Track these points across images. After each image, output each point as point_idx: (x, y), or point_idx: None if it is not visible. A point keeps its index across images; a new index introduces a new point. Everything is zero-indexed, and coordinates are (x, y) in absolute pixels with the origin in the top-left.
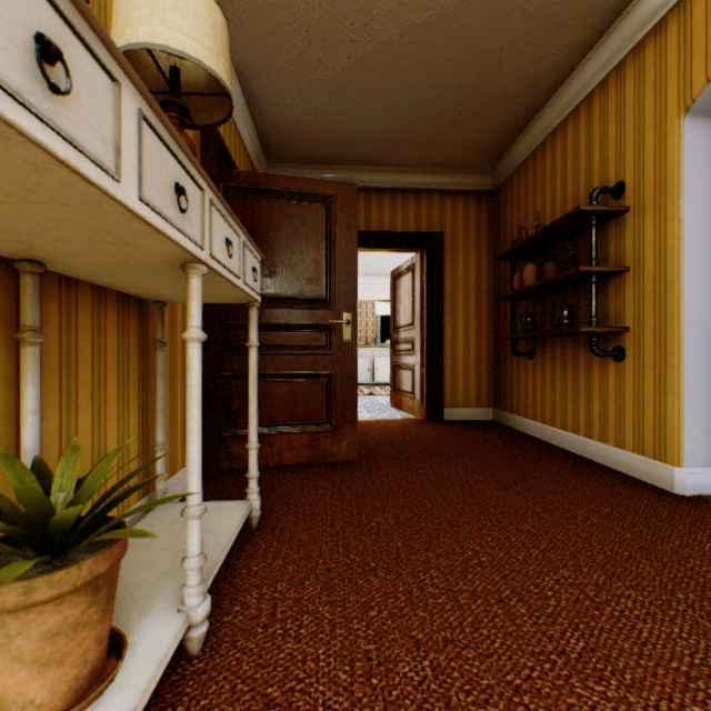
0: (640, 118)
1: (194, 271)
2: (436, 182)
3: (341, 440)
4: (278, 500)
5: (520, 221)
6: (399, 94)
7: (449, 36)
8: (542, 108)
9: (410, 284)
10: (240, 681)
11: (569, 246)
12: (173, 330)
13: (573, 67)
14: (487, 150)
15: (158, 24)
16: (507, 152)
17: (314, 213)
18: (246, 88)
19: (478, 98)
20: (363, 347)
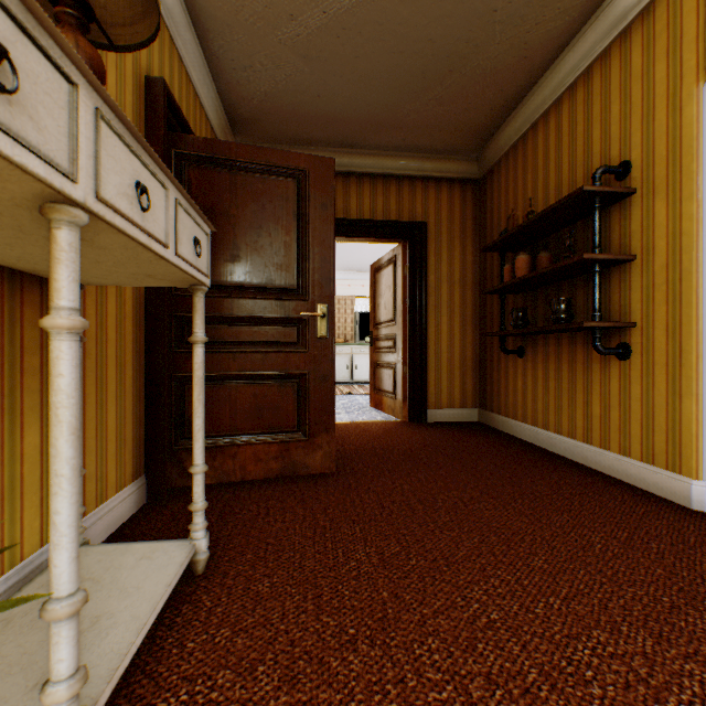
0: (649, 88)
1: (62, 217)
2: (419, 168)
3: (316, 450)
4: (236, 530)
5: (508, 210)
6: (381, 62)
7: None
8: (535, 85)
9: (391, 278)
10: None
11: (567, 232)
12: (102, 322)
13: (572, 36)
14: (473, 133)
15: None
16: (494, 136)
17: (285, 190)
18: (206, 46)
19: (467, 70)
20: (342, 344)
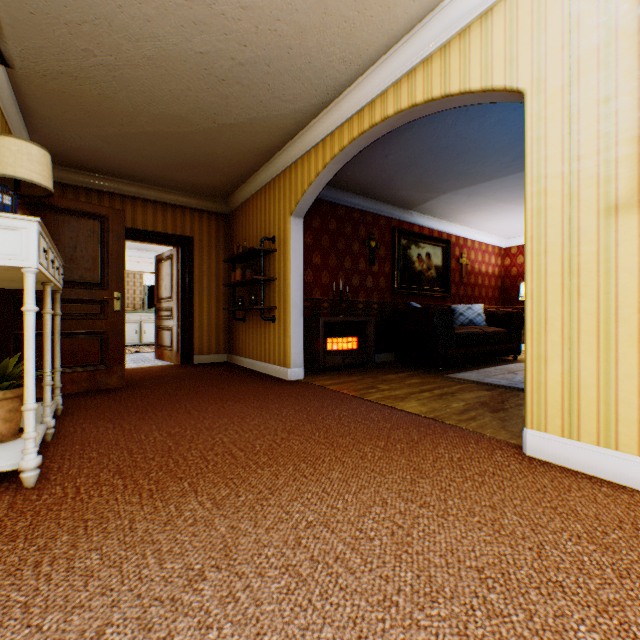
0: (280, 209)
1: (50, 286)
2: (188, 202)
3: (114, 374)
4: (71, 406)
5: (240, 239)
6: (157, 154)
7: (186, 141)
8: (247, 181)
9: (170, 269)
10: (76, 440)
11: (255, 263)
12: None
13: (258, 170)
14: (220, 192)
15: (19, 167)
16: (233, 196)
17: (93, 226)
18: (29, 120)
19: (209, 168)
20: (132, 312)
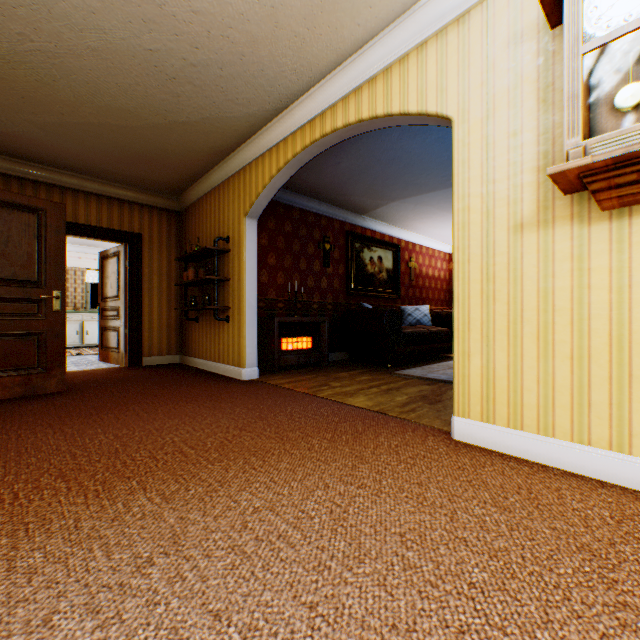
0: (235, 210)
1: None
2: (137, 197)
3: (53, 378)
4: (3, 412)
5: (194, 238)
6: (102, 147)
7: (135, 135)
8: (201, 179)
9: (117, 266)
10: (11, 447)
11: (209, 262)
12: None
13: (211, 169)
14: (172, 188)
15: None
16: (186, 193)
17: (28, 220)
18: None
19: (160, 164)
20: (72, 312)
